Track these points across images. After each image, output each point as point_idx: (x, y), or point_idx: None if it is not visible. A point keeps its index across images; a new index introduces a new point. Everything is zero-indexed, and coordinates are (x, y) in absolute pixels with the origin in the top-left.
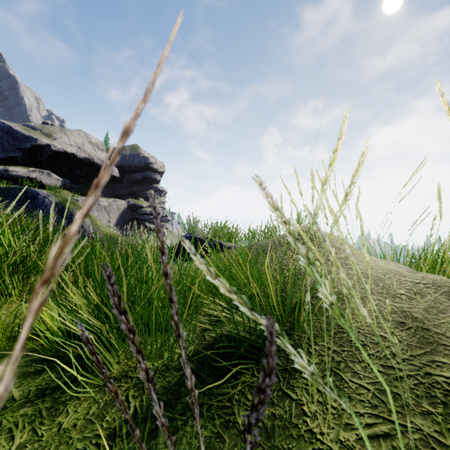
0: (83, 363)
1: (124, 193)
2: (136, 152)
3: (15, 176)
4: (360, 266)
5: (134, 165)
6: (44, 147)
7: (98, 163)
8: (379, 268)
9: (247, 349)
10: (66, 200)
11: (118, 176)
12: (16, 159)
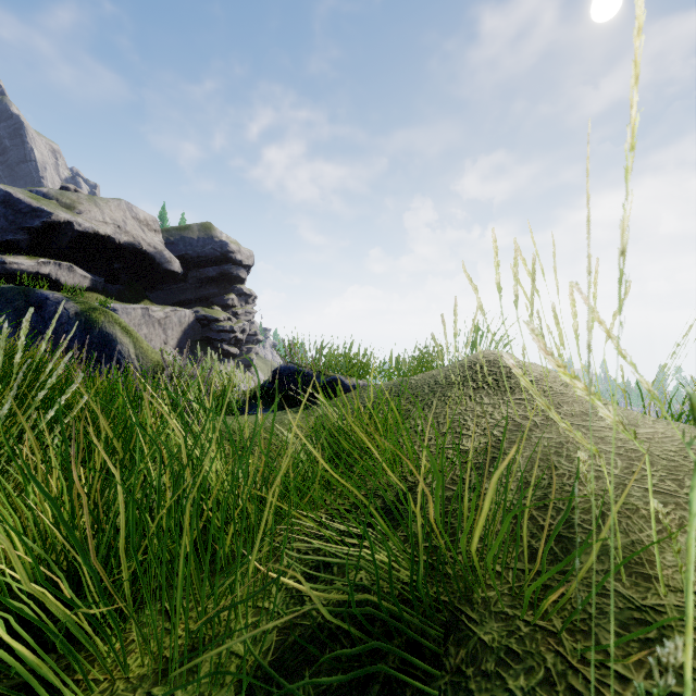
0: (8, 684)
1: (190, 298)
2: (209, 234)
3: (16, 271)
4: (621, 435)
5: (205, 255)
6: (63, 225)
7: (148, 251)
8: (665, 441)
9: (405, 660)
10: (93, 308)
11: (180, 272)
12: (18, 244)
